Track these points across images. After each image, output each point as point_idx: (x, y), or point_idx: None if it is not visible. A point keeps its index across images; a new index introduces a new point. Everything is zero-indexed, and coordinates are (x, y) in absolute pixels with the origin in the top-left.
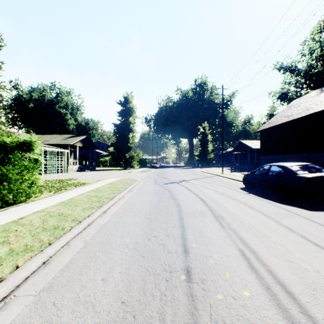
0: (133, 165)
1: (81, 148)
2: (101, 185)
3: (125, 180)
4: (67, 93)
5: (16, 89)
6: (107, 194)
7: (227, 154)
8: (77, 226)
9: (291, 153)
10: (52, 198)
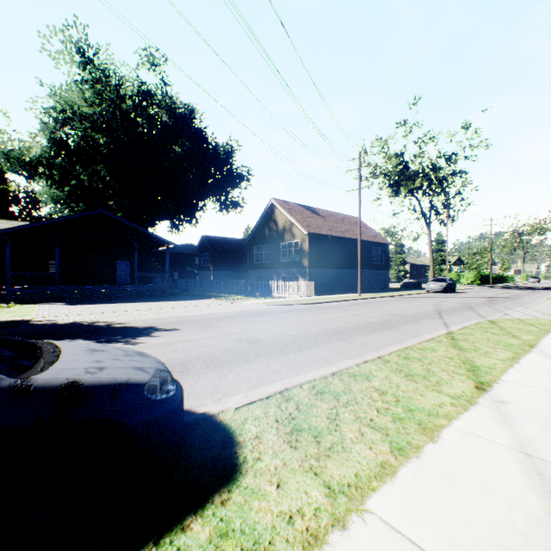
0: None
1: None
2: None
3: None
4: None
5: None
6: None
7: None
8: None
9: (344, 268)
10: None
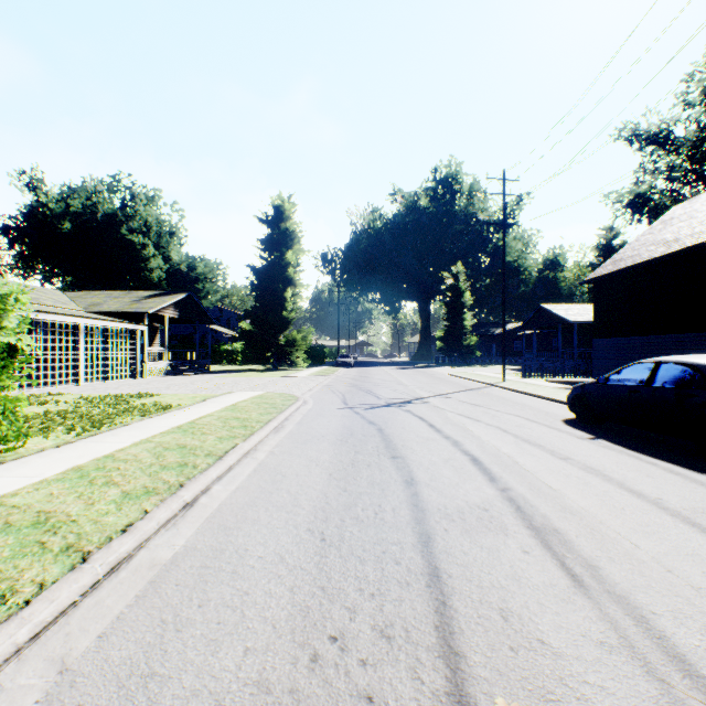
0: (294, 360)
1: (176, 322)
2: (207, 412)
3: (270, 399)
4: (147, 199)
5: (34, 191)
6: (213, 441)
7: (507, 335)
8: (64, 580)
9: (678, 332)
10: (57, 454)
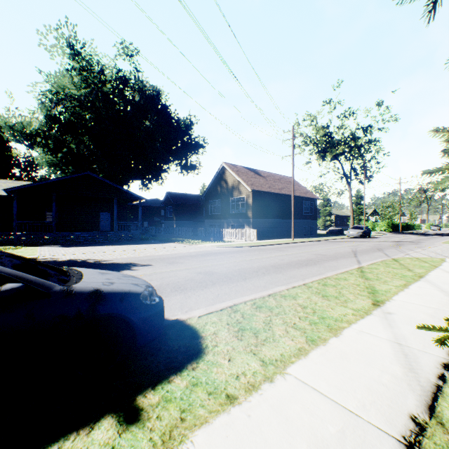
0: None
1: None
2: None
3: None
4: None
5: None
6: None
7: None
8: None
9: (281, 218)
10: None
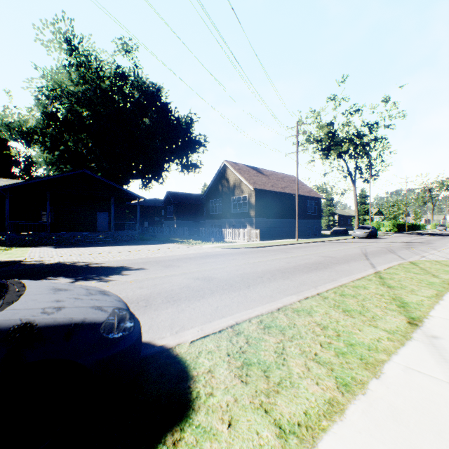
0: None
1: None
2: None
3: None
4: None
5: None
6: None
7: None
8: None
9: (284, 218)
10: None
